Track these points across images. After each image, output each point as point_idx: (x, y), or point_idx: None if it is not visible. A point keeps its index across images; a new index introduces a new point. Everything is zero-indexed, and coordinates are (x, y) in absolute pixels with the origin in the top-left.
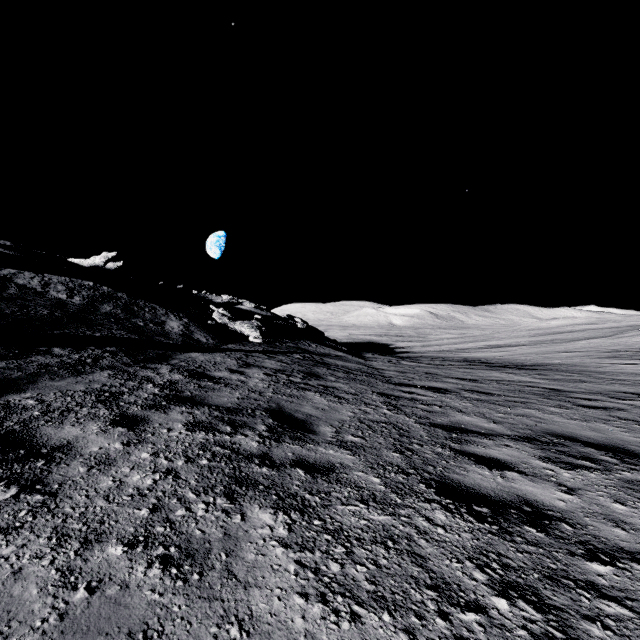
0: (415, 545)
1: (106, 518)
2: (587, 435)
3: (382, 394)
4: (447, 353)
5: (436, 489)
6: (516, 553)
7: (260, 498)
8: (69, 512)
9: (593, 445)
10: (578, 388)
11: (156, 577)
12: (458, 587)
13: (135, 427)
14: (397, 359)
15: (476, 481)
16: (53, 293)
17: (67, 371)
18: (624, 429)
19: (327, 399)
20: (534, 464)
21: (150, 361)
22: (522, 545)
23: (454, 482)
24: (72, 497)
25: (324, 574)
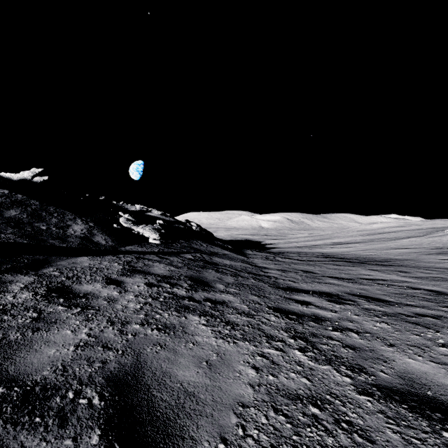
0: None
1: None
2: None
3: (280, 311)
4: (305, 248)
5: None
6: None
7: None
8: None
9: None
10: None
11: None
12: None
13: None
14: (272, 255)
15: None
16: None
17: None
18: None
19: (215, 331)
20: None
21: (15, 270)
22: None
23: None
24: None
25: None
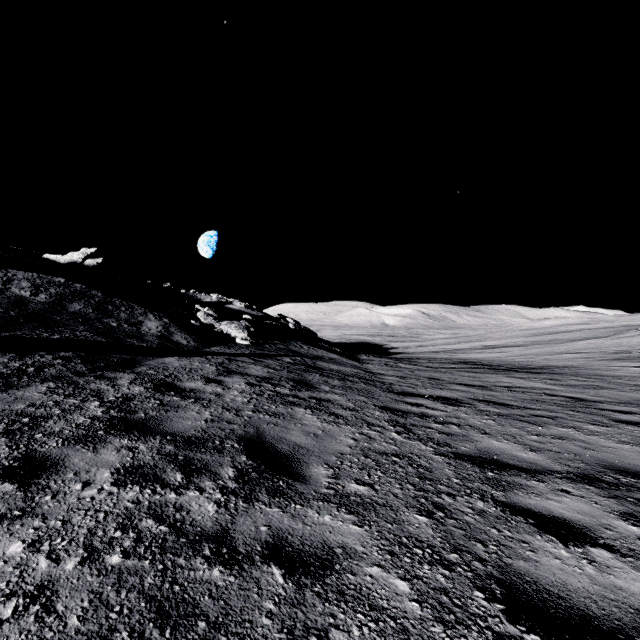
0: None
1: None
2: None
3: (386, 409)
4: (443, 354)
5: (504, 604)
6: None
7: None
8: None
9: None
10: (602, 396)
11: None
12: None
13: (33, 481)
14: (394, 361)
15: (557, 575)
16: (15, 290)
17: None
18: None
19: (320, 418)
20: (621, 529)
21: (111, 369)
22: None
23: (525, 581)
24: None
25: None
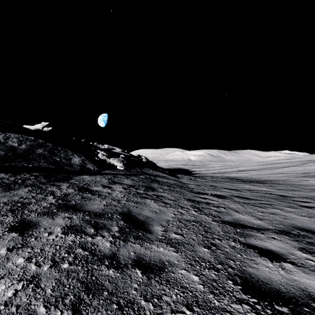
0: None
1: None
2: None
3: (190, 200)
4: (218, 174)
5: (241, 286)
6: None
7: (102, 309)
8: None
9: None
10: (294, 194)
11: None
12: None
13: (25, 232)
14: (194, 177)
15: (266, 274)
16: (10, 143)
17: (2, 188)
18: None
19: (158, 204)
20: (298, 255)
21: (57, 181)
22: None
23: (252, 277)
24: None
25: None
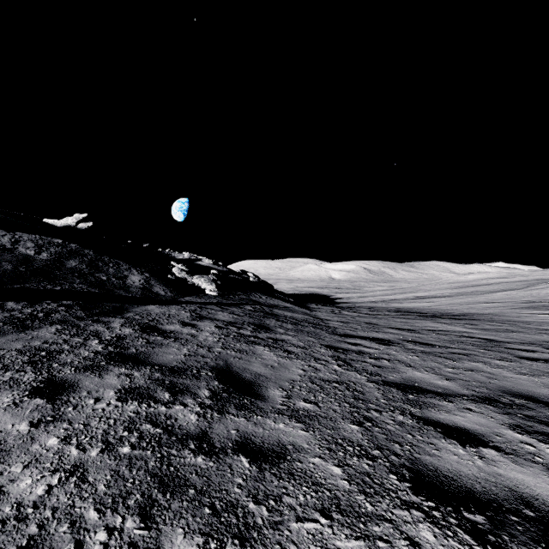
0: None
1: None
2: (545, 394)
3: (330, 347)
4: (381, 303)
5: (411, 483)
6: None
7: (187, 514)
8: None
9: None
10: (511, 338)
11: None
12: None
13: (57, 397)
14: (338, 309)
15: (453, 466)
16: (22, 249)
17: (12, 326)
18: None
19: (276, 354)
20: (508, 436)
21: (105, 314)
22: None
23: (429, 469)
24: None
25: None
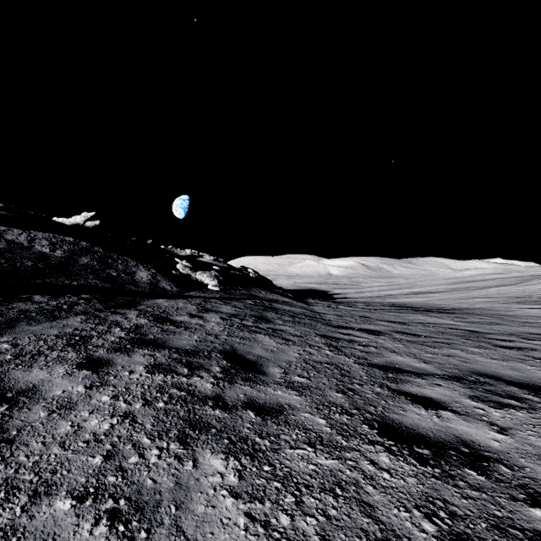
0: (363, 492)
1: (59, 467)
2: (508, 374)
3: (324, 336)
4: (377, 299)
5: (378, 430)
6: (461, 499)
7: (212, 442)
8: (23, 461)
9: (515, 384)
10: (493, 330)
11: (102, 536)
12: (409, 540)
13: (99, 370)
14: (335, 304)
15: (414, 421)
16: (38, 247)
17: (44, 316)
18: (540, 368)
19: (275, 341)
20: (465, 403)
21: (120, 307)
22: (465, 490)
23: (394, 422)
24: (28, 444)
25: (274, 528)
